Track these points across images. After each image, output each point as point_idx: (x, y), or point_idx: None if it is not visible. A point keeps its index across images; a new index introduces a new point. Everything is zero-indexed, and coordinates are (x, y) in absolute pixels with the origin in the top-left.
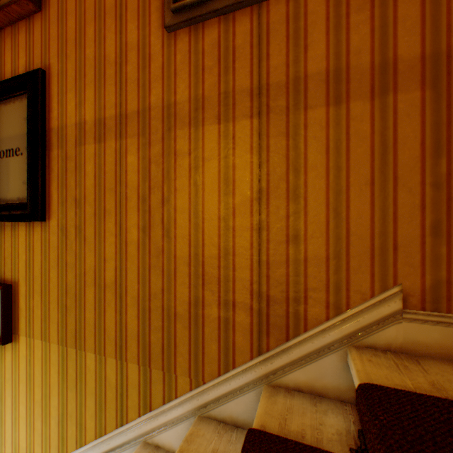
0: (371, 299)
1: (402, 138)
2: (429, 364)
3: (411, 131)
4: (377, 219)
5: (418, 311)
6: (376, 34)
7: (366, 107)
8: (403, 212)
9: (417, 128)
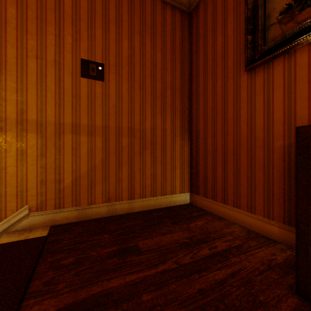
0: (17, 212)
1: (30, 149)
2: (35, 230)
3: (34, 147)
4: (20, 179)
5: (36, 212)
6: (19, 107)
7: (15, 135)
8: (31, 177)
9: (36, 146)
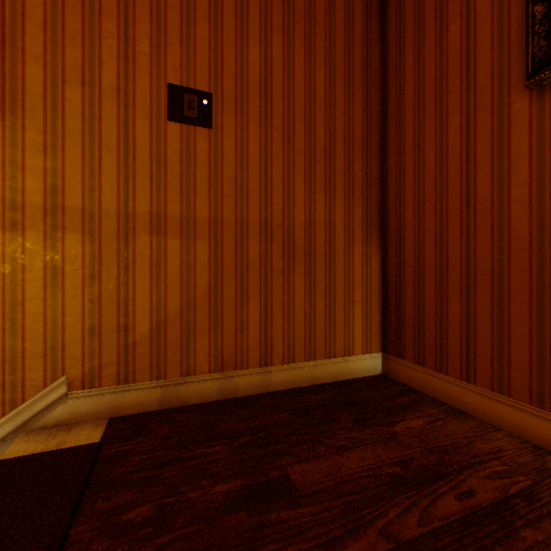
0: (45, 389)
1: (70, 265)
2: (79, 427)
3: (77, 261)
4: (51, 326)
5: (81, 390)
6: (49, 182)
7: (41, 238)
8: (71, 320)
9: (80, 259)
